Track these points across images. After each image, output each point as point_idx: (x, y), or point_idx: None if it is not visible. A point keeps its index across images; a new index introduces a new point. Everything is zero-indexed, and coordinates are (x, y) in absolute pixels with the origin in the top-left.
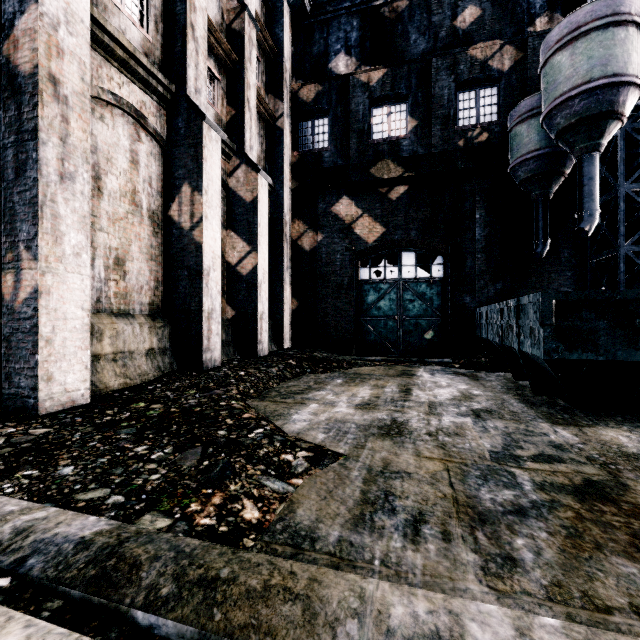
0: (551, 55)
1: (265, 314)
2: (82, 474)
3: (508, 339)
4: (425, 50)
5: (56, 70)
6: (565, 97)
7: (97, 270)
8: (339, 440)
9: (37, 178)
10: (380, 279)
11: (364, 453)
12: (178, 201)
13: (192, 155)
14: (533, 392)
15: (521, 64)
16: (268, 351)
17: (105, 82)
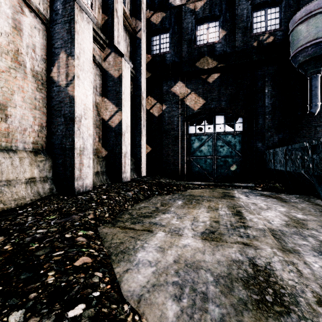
0: None
1: (128, 153)
2: None
3: None
4: None
5: None
6: None
7: None
8: None
9: None
10: (202, 133)
11: None
12: (57, 65)
13: (67, 29)
14: None
15: None
16: (131, 178)
17: None
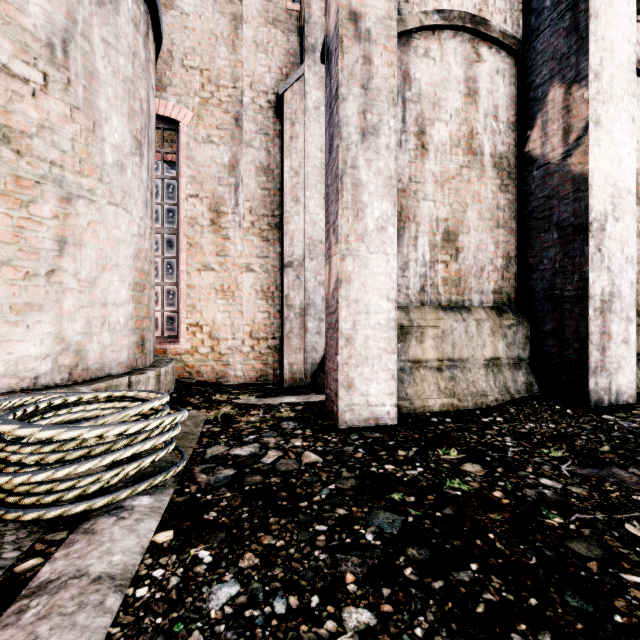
0: None
1: None
2: (213, 636)
3: None
4: None
5: (357, 4)
6: None
7: (420, 251)
8: None
9: (337, 145)
10: None
11: None
12: (540, 122)
13: (566, 27)
14: None
15: None
16: None
17: (429, 3)
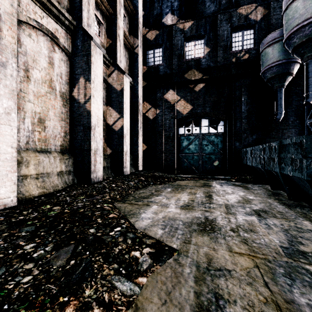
0: (290, 3)
1: (128, 152)
2: None
3: (269, 166)
4: (214, 11)
5: None
6: (300, 26)
7: (26, 125)
8: (172, 235)
9: None
10: (190, 133)
11: (191, 248)
12: (77, 87)
13: (85, 61)
14: (289, 198)
15: (267, 16)
16: (130, 172)
17: (31, 14)
